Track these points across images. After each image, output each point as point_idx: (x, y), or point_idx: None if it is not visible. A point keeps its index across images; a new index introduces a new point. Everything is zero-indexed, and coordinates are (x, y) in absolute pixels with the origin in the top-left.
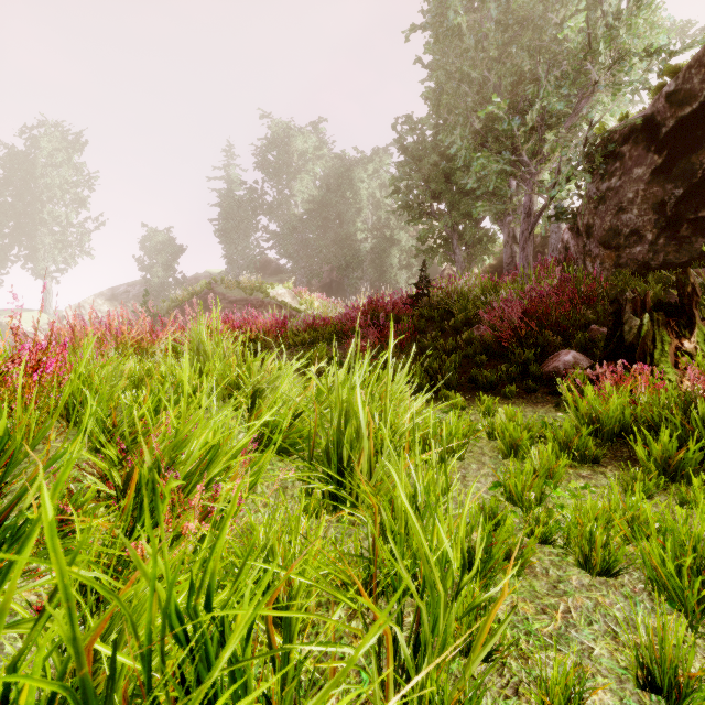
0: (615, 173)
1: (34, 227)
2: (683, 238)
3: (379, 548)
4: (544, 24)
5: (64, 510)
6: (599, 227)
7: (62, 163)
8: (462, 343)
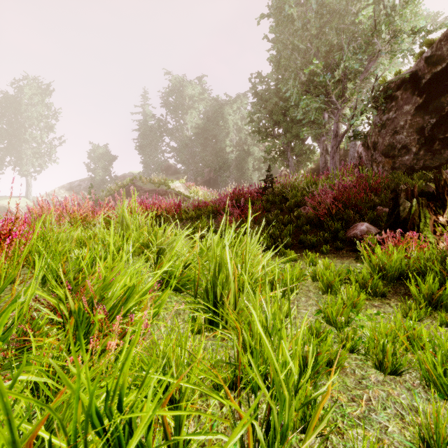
0: (392, 109)
1: (20, 144)
2: (436, 150)
3: (242, 358)
4: (346, 14)
5: (27, 332)
6: (382, 143)
7: (38, 103)
8: (294, 218)
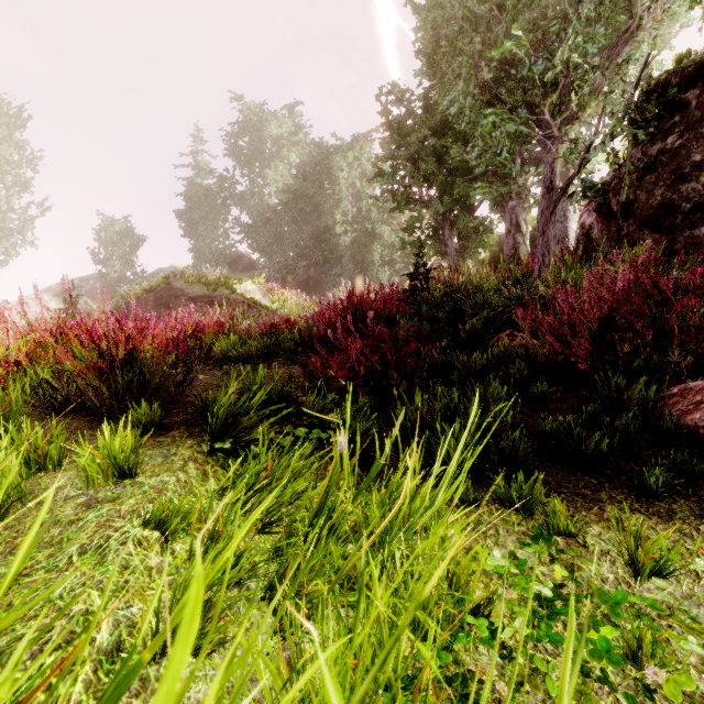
0: (672, 130)
1: None
2: None
3: None
4: None
5: None
6: (644, 203)
7: (3, 141)
8: (493, 359)
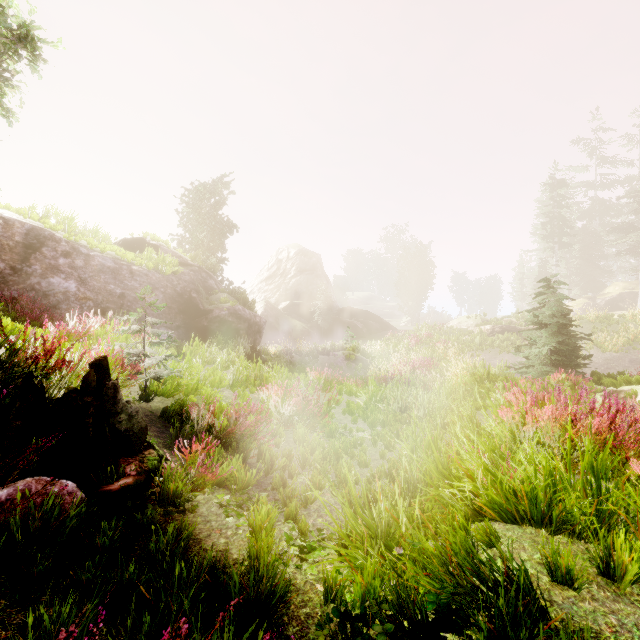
0: None
1: None
2: None
3: None
4: None
5: None
6: None
7: None
8: None
